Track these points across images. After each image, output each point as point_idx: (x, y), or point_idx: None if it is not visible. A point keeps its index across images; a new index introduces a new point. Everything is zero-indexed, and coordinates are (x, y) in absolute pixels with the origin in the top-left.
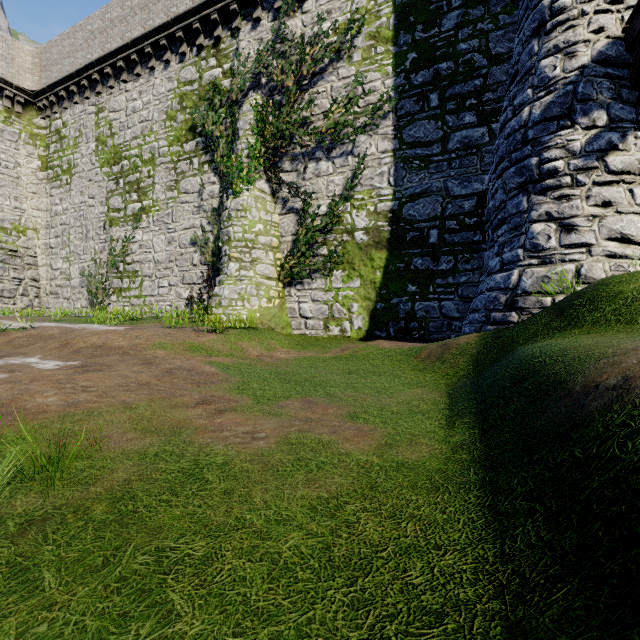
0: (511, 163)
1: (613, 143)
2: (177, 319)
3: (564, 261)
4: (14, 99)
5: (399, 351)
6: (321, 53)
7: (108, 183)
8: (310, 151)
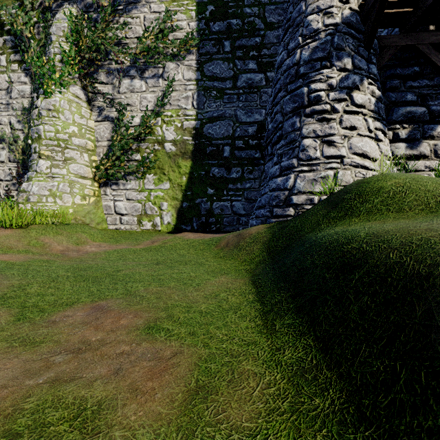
0: (287, 92)
1: (356, 84)
2: None
3: (326, 168)
4: None
5: (202, 241)
6: None
7: None
8: (125, 68)
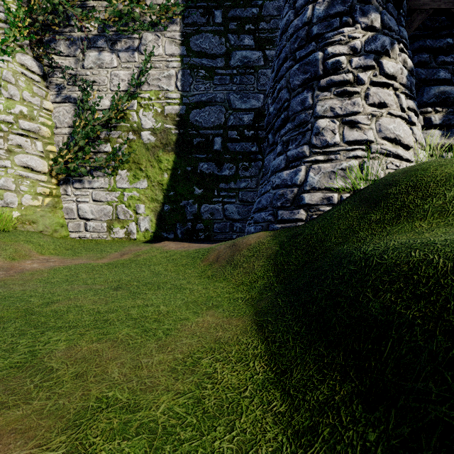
0: (295, 61)
1: (386, 48)
2: None
3: (348, 157)
4: None
5: (185, 253)
6: None
7: None
8: (91, 38)
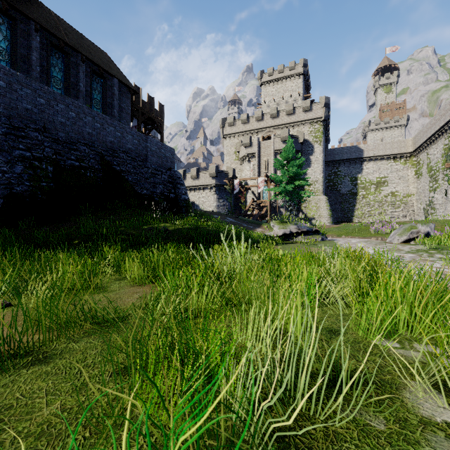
0: None
1: None
2: None
3: None
4: (406, 156)
5: None
6: None
7: (429, 178)
8: None
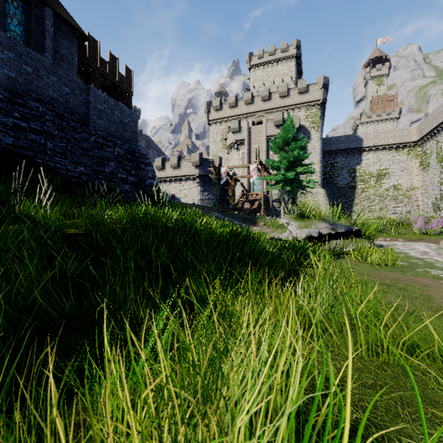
0: None
1: None
2: None
3: None
4: (410, 146)
5: None
6: None
7: (440, 169)
8: None
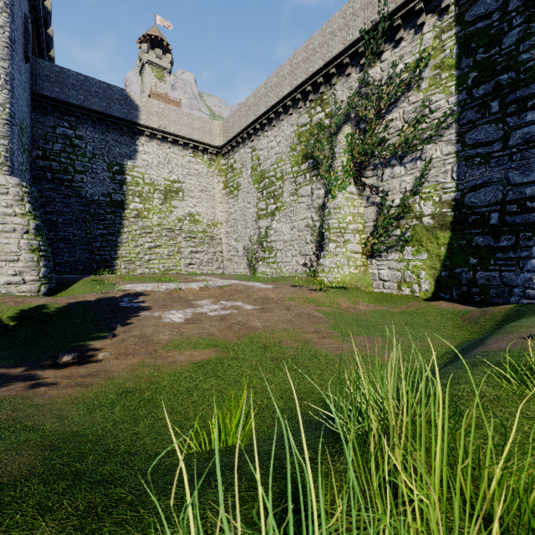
0: None
1: None
2: (297, 279)
3: None
4: (212, 153)
5: (451, 312)
6: (394, 90)
7: (257, 194)
8: (386, 160)
